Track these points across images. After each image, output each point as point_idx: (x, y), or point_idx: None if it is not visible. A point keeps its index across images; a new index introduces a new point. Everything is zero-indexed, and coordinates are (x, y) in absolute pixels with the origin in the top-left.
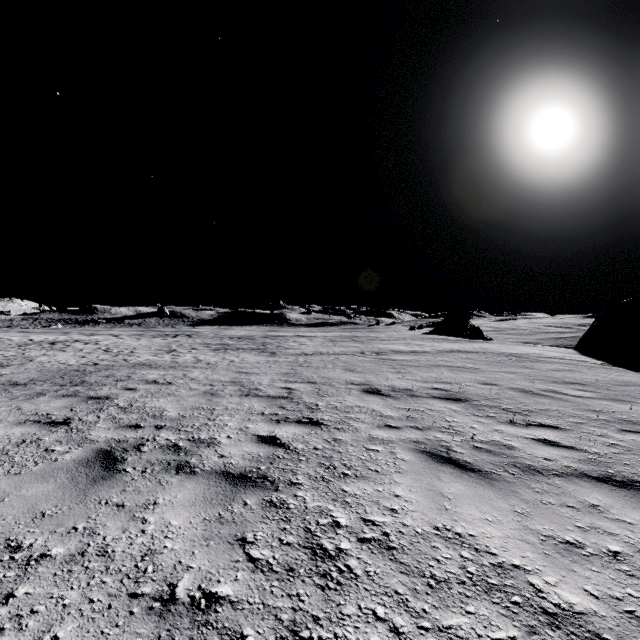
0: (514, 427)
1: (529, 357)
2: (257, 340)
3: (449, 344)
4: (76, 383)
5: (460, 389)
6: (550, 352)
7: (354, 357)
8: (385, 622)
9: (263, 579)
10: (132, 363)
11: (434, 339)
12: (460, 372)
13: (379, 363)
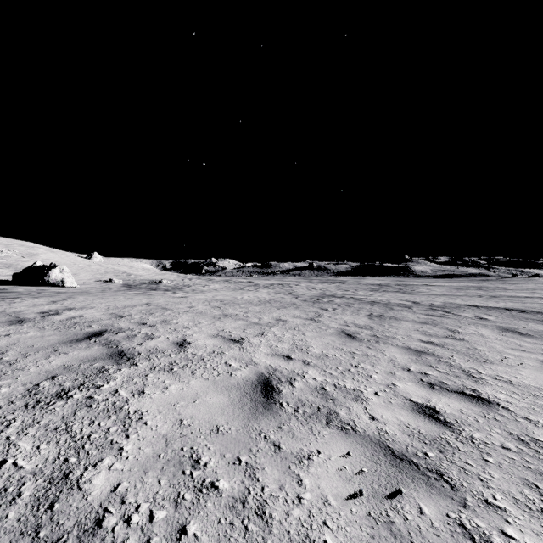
0: (531, 315)
1: None
2: (393, 287)
3: None
4: (338, 297)
5: (528, 309)
6: None
7: (472, 297)
8: (456, 317)
9: (436, 314)
10: (340, 294)
11: None
12: None
13: (488, 300)
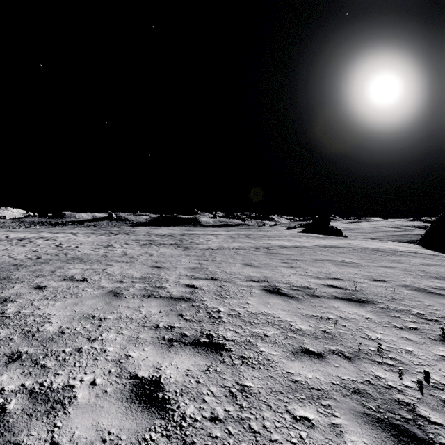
0: None
1: (390, 251)
2: (176, 237)
3: (321, 240)
4: None
5: (355, 287)
6: (402, 247)
7: (250, 251)
8: None
9: None
10: (69, 257)
11: (308, 236)
12: (344, 267)
13: (271, 257)
